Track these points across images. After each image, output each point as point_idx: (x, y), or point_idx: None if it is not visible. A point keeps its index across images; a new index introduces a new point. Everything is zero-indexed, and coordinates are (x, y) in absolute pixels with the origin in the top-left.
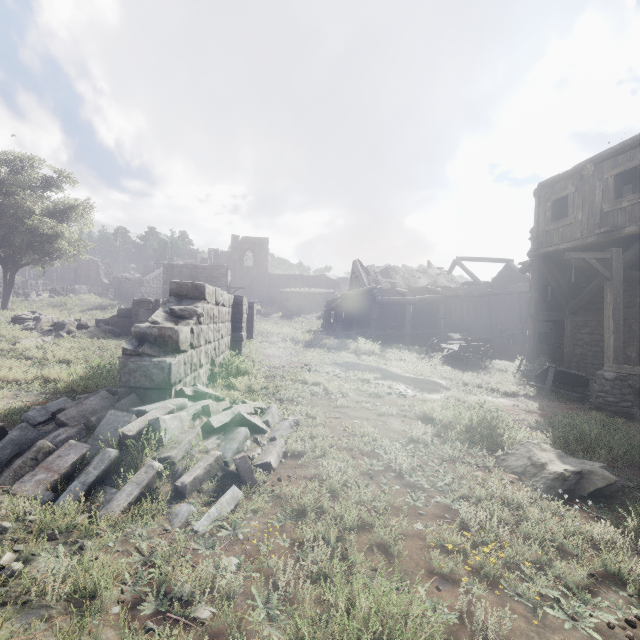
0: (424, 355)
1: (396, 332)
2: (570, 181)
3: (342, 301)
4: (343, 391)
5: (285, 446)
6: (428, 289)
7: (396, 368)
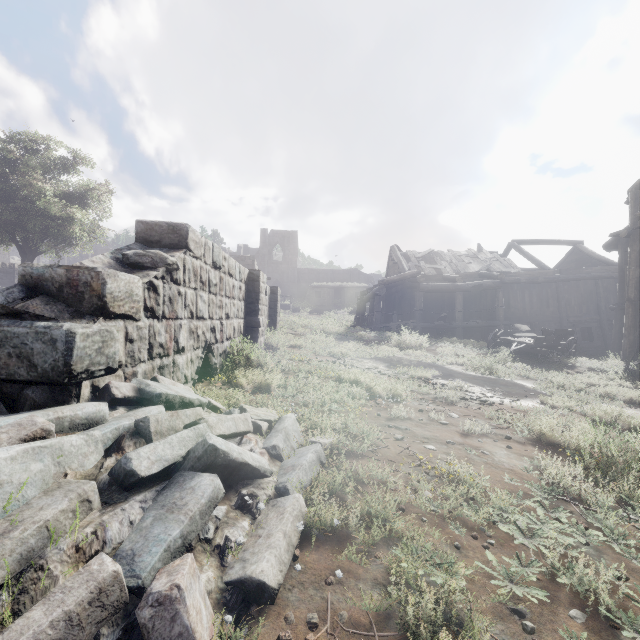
0: (486, 350)
1: (444, 324)
2: None
3: (380, 288)
4: (396, 393)
5: (304, 514)
6: (482, 274)
7: (454, 365)
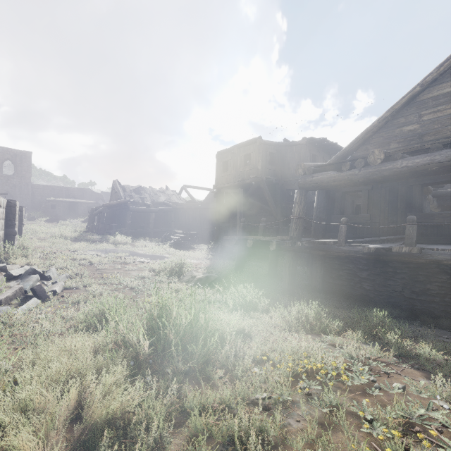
0: (160, 243)
1: (144, 230)
2: (229, 154)
3: (104, 208)
4: (103, 262)
5: (64, 284)
6: (165, 203)
7: (141, 251)
